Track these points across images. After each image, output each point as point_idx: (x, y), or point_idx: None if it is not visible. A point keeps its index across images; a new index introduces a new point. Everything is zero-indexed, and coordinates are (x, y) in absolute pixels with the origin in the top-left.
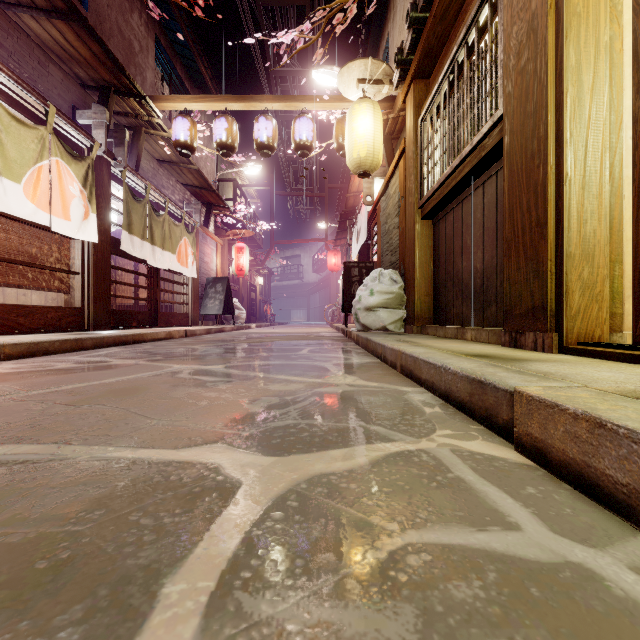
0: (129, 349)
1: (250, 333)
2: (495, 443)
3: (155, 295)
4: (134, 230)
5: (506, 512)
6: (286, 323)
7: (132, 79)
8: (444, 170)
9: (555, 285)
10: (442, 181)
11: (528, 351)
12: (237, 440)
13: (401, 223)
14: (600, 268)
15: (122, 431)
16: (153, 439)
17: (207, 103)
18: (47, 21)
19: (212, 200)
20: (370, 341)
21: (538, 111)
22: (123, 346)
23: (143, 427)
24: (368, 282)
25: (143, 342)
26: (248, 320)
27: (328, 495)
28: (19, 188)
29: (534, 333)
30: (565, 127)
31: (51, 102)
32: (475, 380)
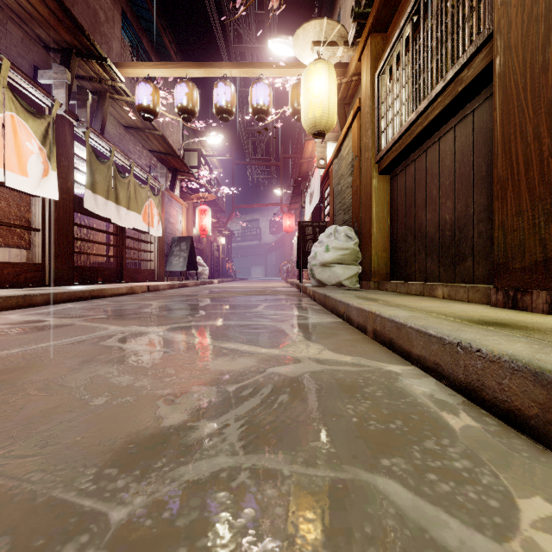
0: (81, 305)
1: (211, 288)
2: None
3: (121, 252)
4: (98, 189)
5: None
6: (246, 279)
7: (92, 40)
8: (406, 119)
9: None
10: (405, 129)
11: (540, 314)
12: None
13: (355, 182)
14: None
15: None
16: None
17: (169, 69)
18: None
19: (177, 166)
20: (329, 298)
21: None
22: (79, 302)
23: None
24: (323, 238)
25: (102, 297)
26: (212, 276)
27: None
28: None
29: (548, 292)
30: None
31: (9, 60)
32: None
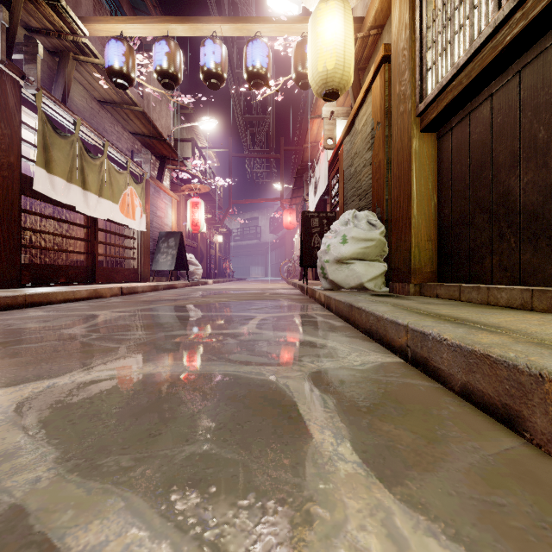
0: None
1: (201, 290)
2: None
3: (92, 248)
4: (55, 169)
5: None
6: (245, 279)
7: None
8: (482, 26)
9: None
10: (483, 40)
11: None
12: None
13: (376, 156)
14: None
15: None
16: None
17: (145, 25)
18: None
19: (165, 153)
20: (360, 311)
21: None
22: (3, 312)
23: None
24: (337, 227)
25: (48, 304)
26: (207, 276)
27: None
28: None
29: None
30: None
31: None
32: None
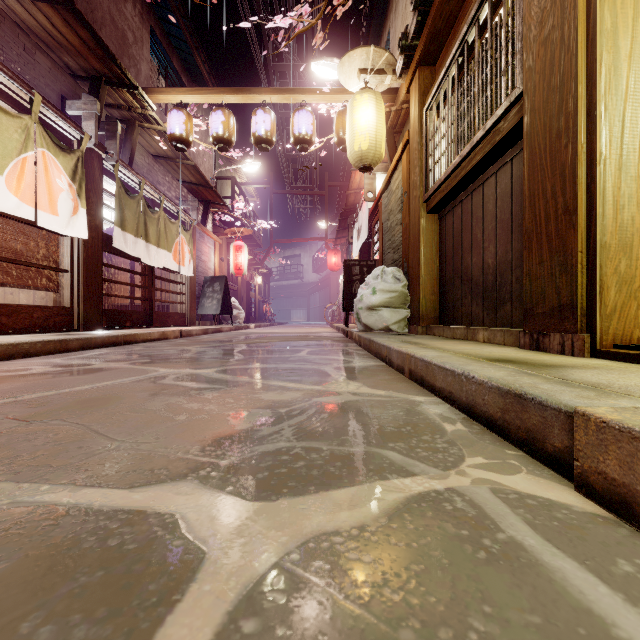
0: (118, 350)
1: (248, 333)
2: (546, 478)
3: (150, 294)
4: (127, 227)
5: (607, 616)
6: (286, 323)
7: (124, 68)
8: (452, 160)
9: (587, 280)
10: (450, 171)
11: (554, 354)
12: (212, 473)
13: (404, 219)
14: (639, 260)
15: (70, 459)
16: (105, 472)
17: (203, 95)
18: (32, 5)
19: (210, 197)
20: (373, 342)
21: (566, 84)
22: (113, 347)
23: (98, 453)
24: (370, 280)
25: (135, 343)
26: (247, 320)
27: (330, 577)
28: (1, 180)
29: (561, 334)
30: (599, 99)
31: (38, 91)
32: (510, 393)
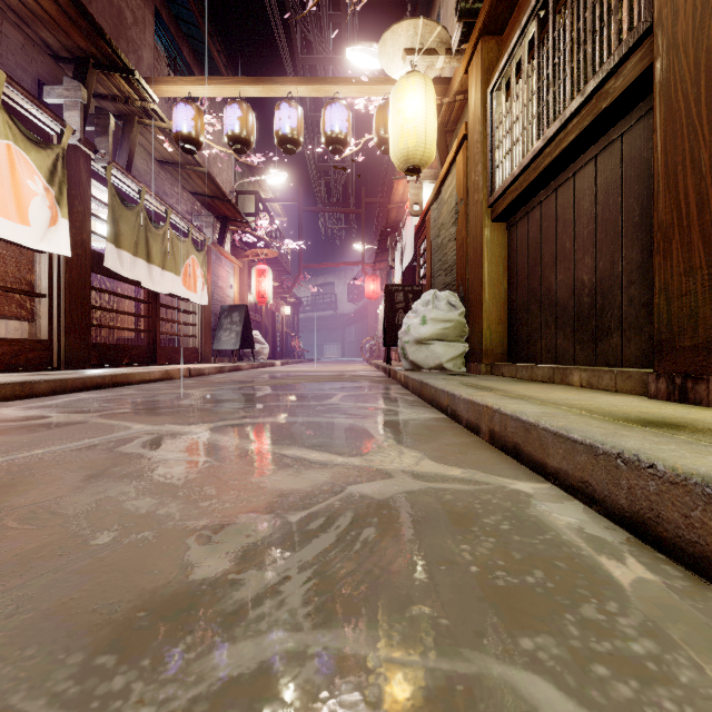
0: (99, 395)
1: (272, 372)
2: None
3: (154, 325)
4: (123, 243)
5: None
6: (317, 359)
7: (115, 46)
8: (529, 148)
9: None
10: (528, 162)
11: None
12: None
13: (460, 233)
14: None
15: None
16: None
17: (216, 86)
18: None
19: (228, 213)
20: (427, 385)
21: None
22: (97, 390)
23: None
24: (418, 307)
25: (128, 385)
26: (273, 356)
27: None
28: None
29: None
30: None
31: (6, 72)
32: None
